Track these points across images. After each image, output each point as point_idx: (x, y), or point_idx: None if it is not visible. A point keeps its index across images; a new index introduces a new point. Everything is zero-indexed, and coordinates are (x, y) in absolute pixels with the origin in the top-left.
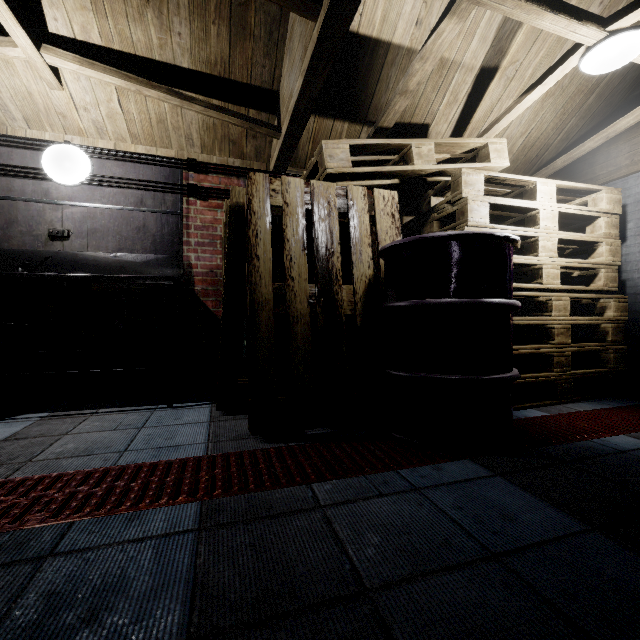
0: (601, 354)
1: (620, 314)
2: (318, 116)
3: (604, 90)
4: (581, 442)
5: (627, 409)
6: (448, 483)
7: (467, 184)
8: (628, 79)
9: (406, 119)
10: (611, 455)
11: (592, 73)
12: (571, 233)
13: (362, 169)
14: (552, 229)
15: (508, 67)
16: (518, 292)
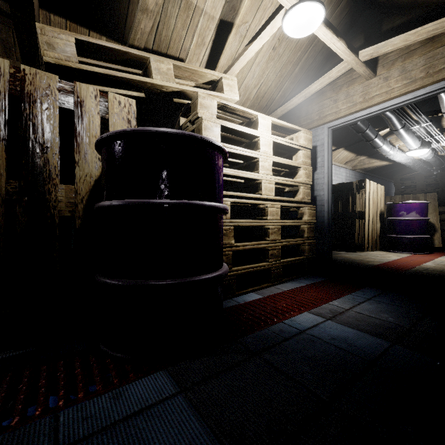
0: (301, 246)
1: (312, 218)
2: (70, 21)
3: (304, 65)
4: (276, 325)
5: (314, 286)
6: (111, 425)
7: (202, 106)
8: (317, 61)
9: (163, 49)
10: (293, 337)
11: (291, 35)
12: (282, 158)
13: (92, 68)
14: (269, 153)
15: (241, 25)
16: (242, 200)
